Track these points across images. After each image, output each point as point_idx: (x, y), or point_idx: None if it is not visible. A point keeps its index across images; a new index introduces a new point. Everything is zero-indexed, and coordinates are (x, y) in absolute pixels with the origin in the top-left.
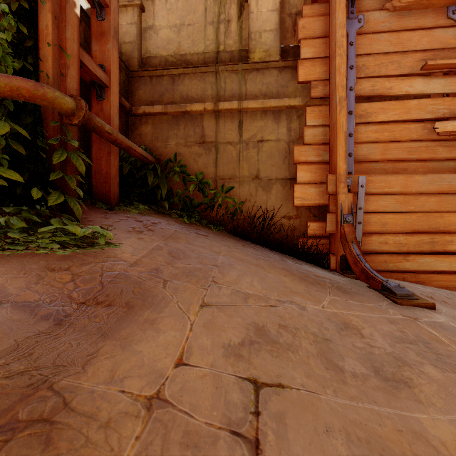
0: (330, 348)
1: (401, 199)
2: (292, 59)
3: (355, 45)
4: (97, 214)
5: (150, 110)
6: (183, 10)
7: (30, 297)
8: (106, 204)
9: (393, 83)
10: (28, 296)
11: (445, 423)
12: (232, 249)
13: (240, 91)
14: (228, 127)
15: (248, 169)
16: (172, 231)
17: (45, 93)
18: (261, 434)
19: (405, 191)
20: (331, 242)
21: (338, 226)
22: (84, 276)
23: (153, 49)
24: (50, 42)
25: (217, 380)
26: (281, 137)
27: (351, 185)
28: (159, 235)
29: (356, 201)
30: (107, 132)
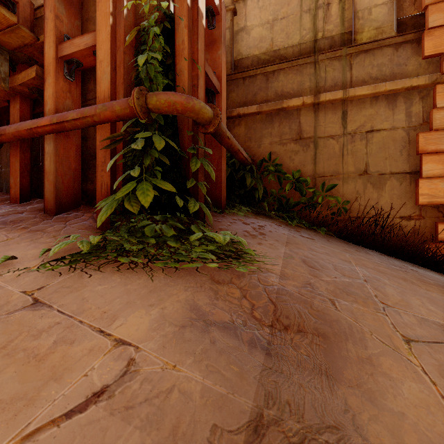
0: None
1: None
2: (413, 31)
3: None
4: (213, 218)
5: (244, 111)
6: (276, 4)
7: (222, 316)
8: (217, 208)
9: None
10: (220, 315)
11: None
12: (356, 257)
13: (344, 78)
14: (329, 119)
15: (353, 164)
16: (285, 236)
17: (193, 105)
18: None
19: None
20: None
21: None
22: (250, 291)
23: (245, 50)
24: (185, 56)
25: None
26: (397, 124)
27: None
28: (278, 240)
29: None
30: (227, 137)
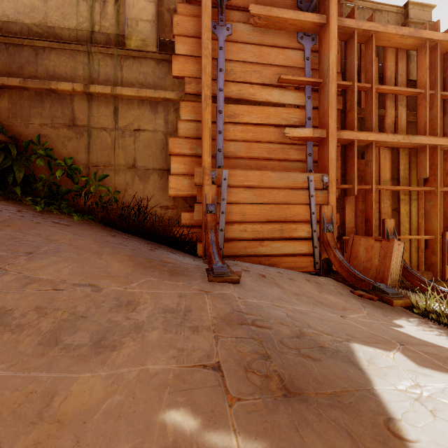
0: (74, 324)
1: (258, 192)
2: (169, 53)
3: (224, 51)
4: None
5: (4, 82)
6: None
7: None
8: None
9: (256, 90)
10: None
11: (100, 378)
12: (82, 238)
13: (115, 76)
14: (102, 112)
15: (124, 157)
16: (4, 218)
17: None
18: None
19: (261, 185)
20: (201, 231)
21: (203, 216)
22: None
23: (12, 13)
24: None
25: None
26: (158, 128)
27: (216, 178)
28: None
29: (220, 193)
30: None
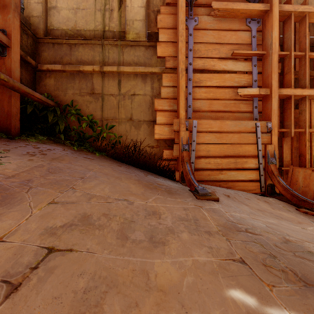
0: (130, 226)
1: (218, 135)
2: (154, 41)
3: (192, 36)
4: None
5: (52, 68)
6: None
7: None
8: (8, 135)
9: (215, 62)
10: None
11: (168, 263)
12: (105, 167)
13: (119, 59)
14: (111, 83)
15: (124, 113)
16: (59, 155)
17: None
18: (27, 280)
19: (220, 130)
20: (177, 163)
21: (180, 152)
22: None
23: (56, 23)
24: None
25: (20, 249)
26: (147, 92)
27: (188, 126)
28: (47, 157)
29: (191, 136)
30: (2, 79)
